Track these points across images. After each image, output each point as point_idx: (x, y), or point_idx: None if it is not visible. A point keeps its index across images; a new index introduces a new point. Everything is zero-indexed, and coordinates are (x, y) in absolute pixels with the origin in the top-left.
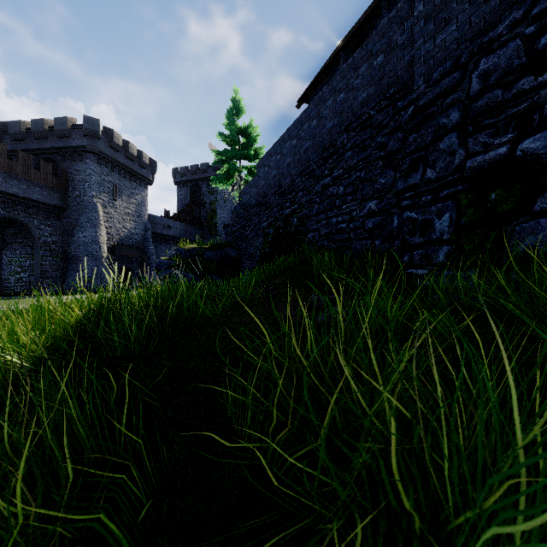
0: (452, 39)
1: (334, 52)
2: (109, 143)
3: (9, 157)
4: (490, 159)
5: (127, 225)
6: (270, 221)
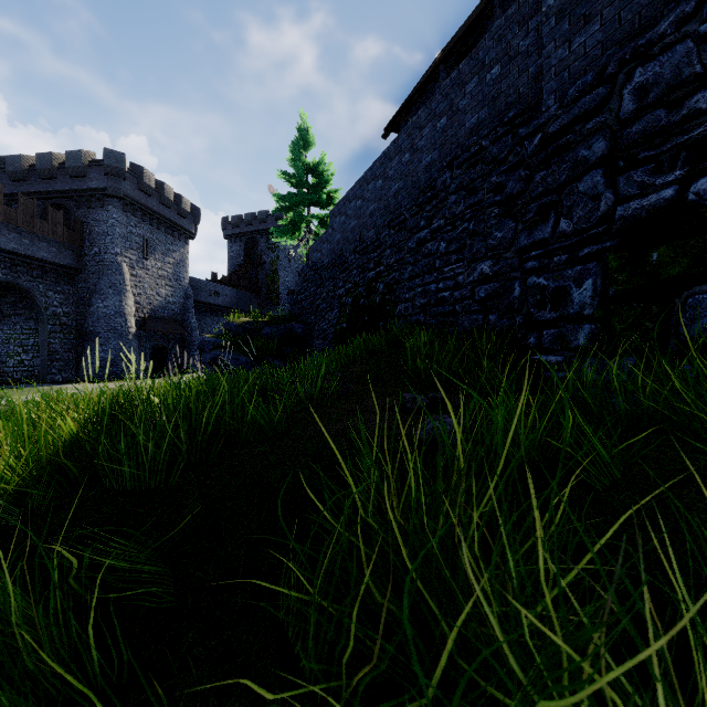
0: (594, 43)
1: (432, 65)
2: (138, 184)
3: (7, 203)
4: (649, 205)
5: (162, 291)
6: (348, 288)
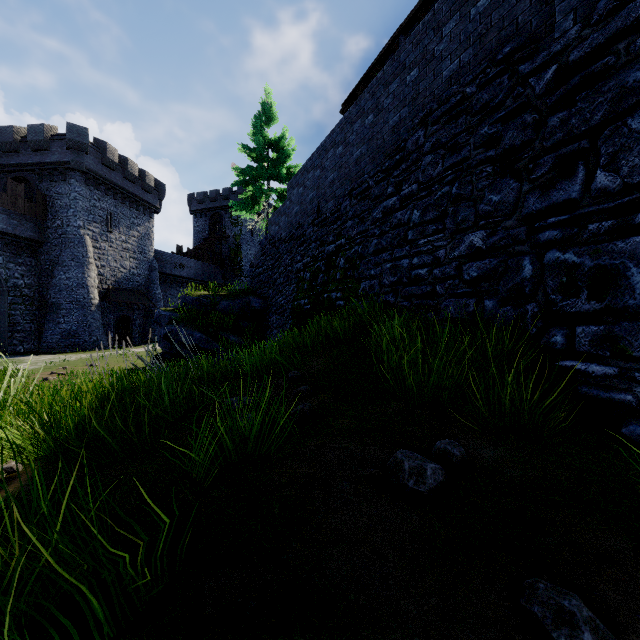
0: None
1: (390, 40)
2: (102, 159)
3: None
4: None
5: (126, 263)
6: (306, 262)
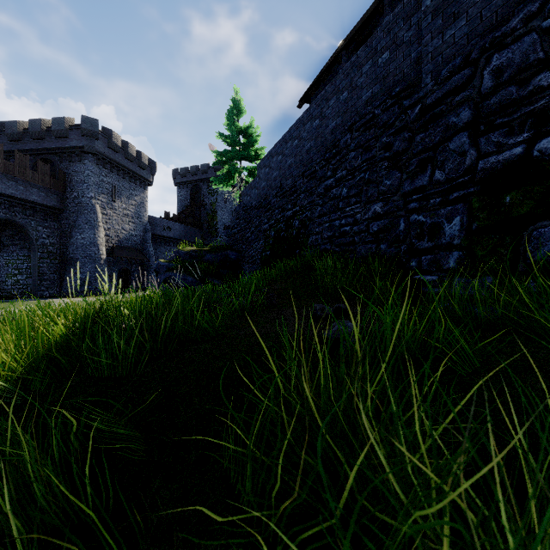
0: (462, 35)
1: (336, 51)
2: (108, 143)
3: (6, 158)
4: (504, 160)
5: (126, 226)
6: (271, 223)
